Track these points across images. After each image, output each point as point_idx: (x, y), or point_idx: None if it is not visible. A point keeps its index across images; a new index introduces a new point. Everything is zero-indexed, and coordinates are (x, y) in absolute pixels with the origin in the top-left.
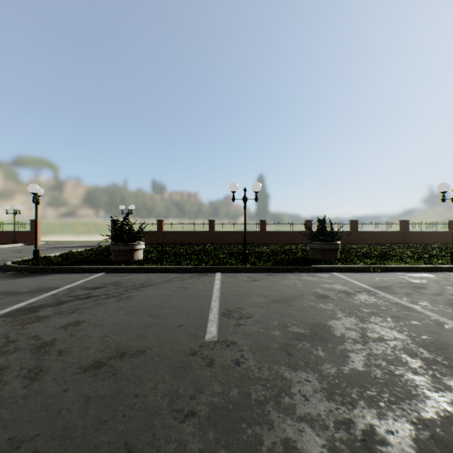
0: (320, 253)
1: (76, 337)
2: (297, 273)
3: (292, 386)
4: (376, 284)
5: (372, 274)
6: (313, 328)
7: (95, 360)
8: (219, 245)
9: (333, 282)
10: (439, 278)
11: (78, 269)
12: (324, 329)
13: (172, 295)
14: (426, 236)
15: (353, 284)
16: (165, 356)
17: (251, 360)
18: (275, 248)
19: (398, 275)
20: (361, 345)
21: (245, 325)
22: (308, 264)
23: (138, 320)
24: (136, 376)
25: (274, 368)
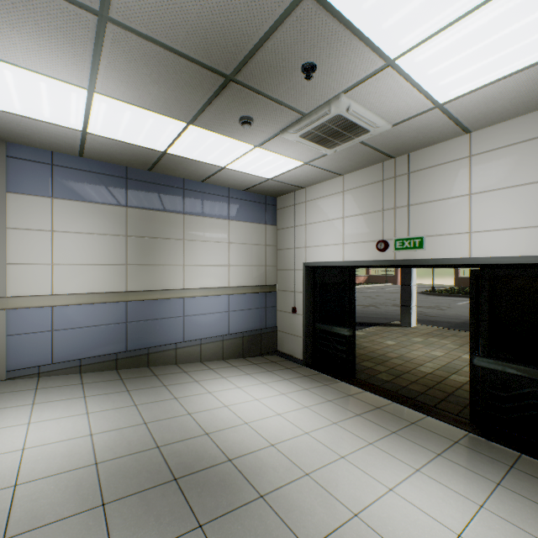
0: None
1: None
2: None
3: None
4: None
5: None
6: None
7: None
8: None
9: None
10: None
11: (466, 296)
12: None
13: None
14: None
15: None
16: None
17: None
18: None
19: None
20: None
21: None
22: None
23: None
24: None
25: None
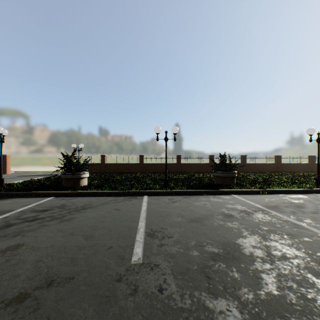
0: (222, 179)
1: (10, 262)
2: (206, 195)
3: (215, 318)
4: (267, 204)
5: (262, 195)
6: (225, 246)
7: (20, 291)
8: (147, 173)
9: (234, 203)
10: (311, 198)
11: (33, 194)
12: (235, 248)
13: (106, 216)
14: (293, 166)
15: (250, 204)
16: (92, 283)
17: (173, 286)
18: (188, 175)
19: (281, 196)
20: (269, 265)
21: (167, 245)
22: (214, 188)
23: (73, 242)
24: (58, 311)
25: (196, 295)
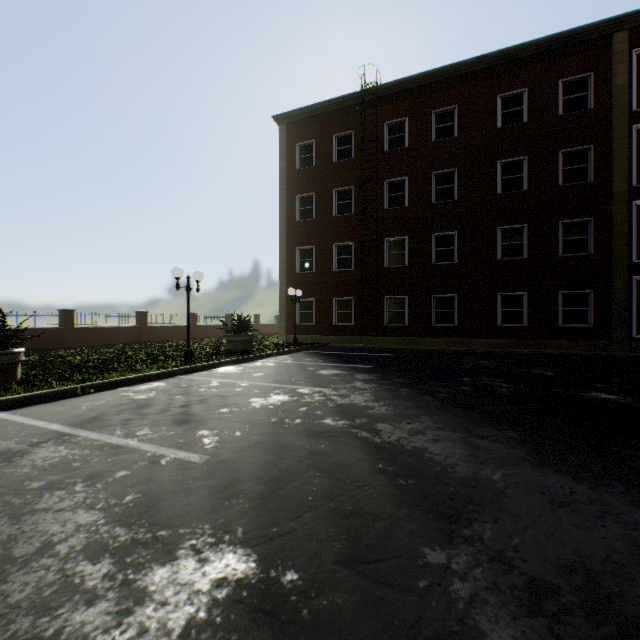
0: None
1: None
2: None
3: None
4: (80, 418)
5: (81, 399)
6: None
7: None
8: None
9: None
10: (171, 386)
11: None
12: None
13: None
14: (167, 331)
15: (34, 428)
16: None
17: None
18: None
19: (122, 392)
20: None
21: None
22: None
23: None
24: None
25: None
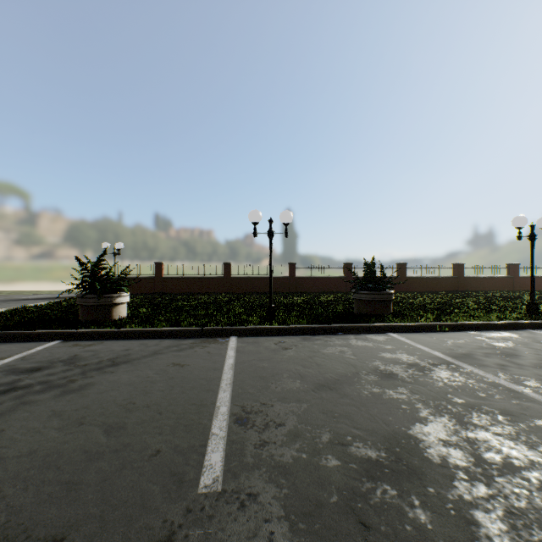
0: (369, 305)
1: None
2: (343, 335)
3: None
4: (452, 351)
5: (440, 334)
6: (391, 444)
7: None
8: (237, 295)
9: (395, 349)
10: (526, 339)
11: (18, 335)
12: (409, 447)
13: (156, 381)
14: (483, 282)
15: (422, 351)
16: None
17: None
18: (309, 298)
19: (474, 336)
20: (485, 487)
21: (274, 444)
22: (356, 321)
23: (79, 441)
24: None
25: None
